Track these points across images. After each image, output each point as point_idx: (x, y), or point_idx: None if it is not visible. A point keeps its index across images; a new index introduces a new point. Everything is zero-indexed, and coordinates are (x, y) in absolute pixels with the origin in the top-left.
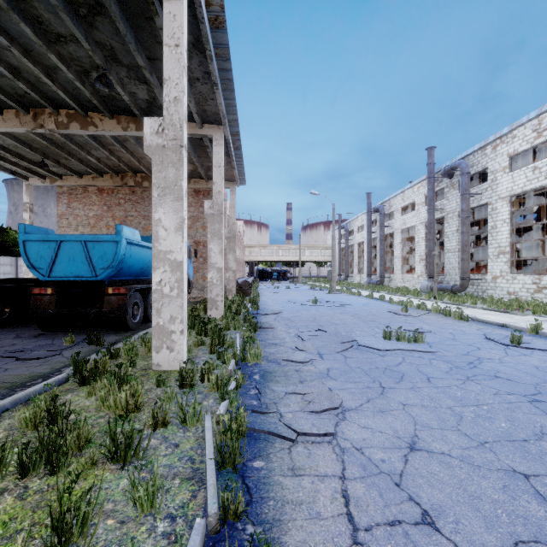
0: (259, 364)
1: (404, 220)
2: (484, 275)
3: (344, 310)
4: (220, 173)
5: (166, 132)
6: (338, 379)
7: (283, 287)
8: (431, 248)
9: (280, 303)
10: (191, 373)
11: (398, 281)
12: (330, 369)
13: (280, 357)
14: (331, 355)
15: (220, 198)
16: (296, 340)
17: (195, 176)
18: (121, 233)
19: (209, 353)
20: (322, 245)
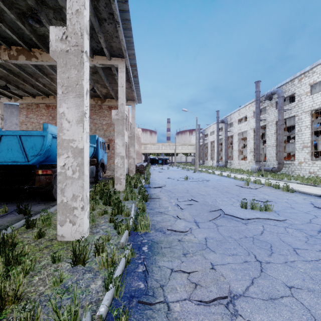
0: (148, 233)
1: (240, 127)
2: (293, 161)
3: (206, 184)
4: (123, 91)
5: (69, 39)
6: (217, 251)
7: (165, 168)
8: (258, 144)
9: (164, 179)
10: (84, 250)
11: (236, 165)
12: (207, 239)
13: (165, 226)
14: (205, 223)
15: (122, 108)
16: (176, 209)
17: (108, 97)
18: (47, 130)
19: (109, 222)
20: (188, 143)
